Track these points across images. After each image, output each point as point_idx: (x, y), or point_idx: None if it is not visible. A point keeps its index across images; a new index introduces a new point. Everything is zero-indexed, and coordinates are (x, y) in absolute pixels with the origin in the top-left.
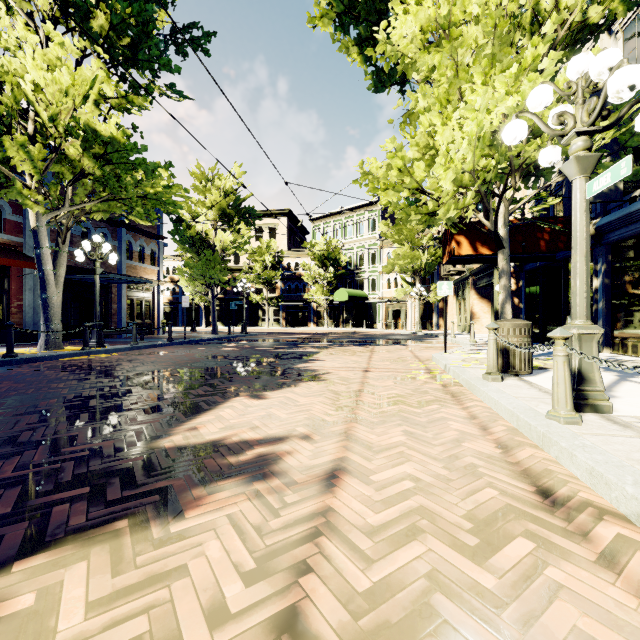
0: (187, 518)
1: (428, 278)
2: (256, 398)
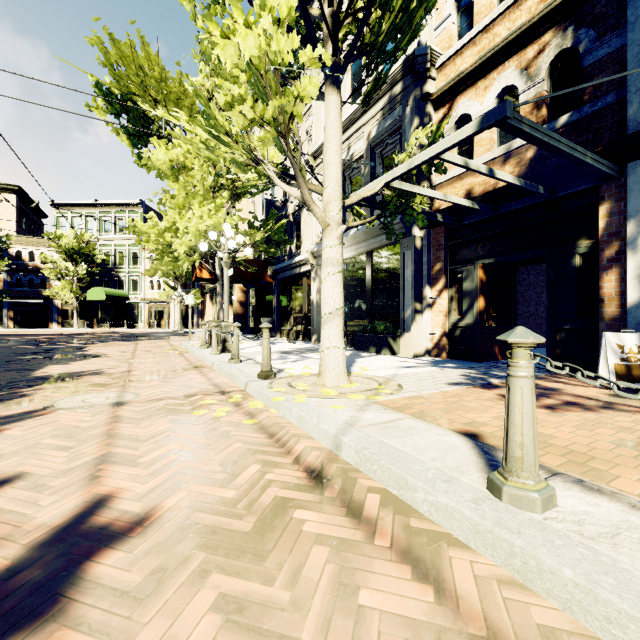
0: (81, 379)
1: (190, 283)
2: (66, 364)
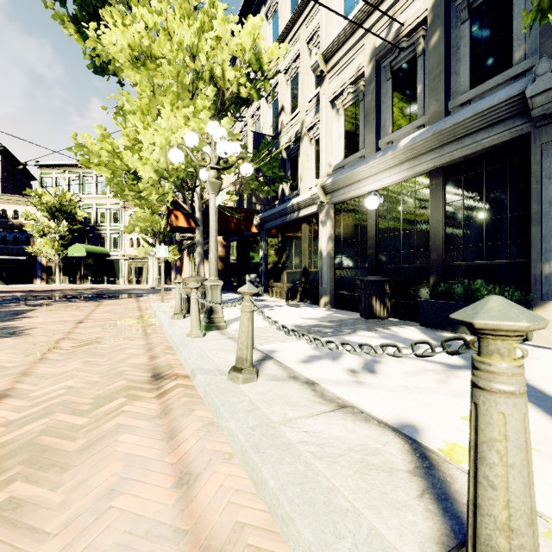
0: None
1: (168, 240)
2: None
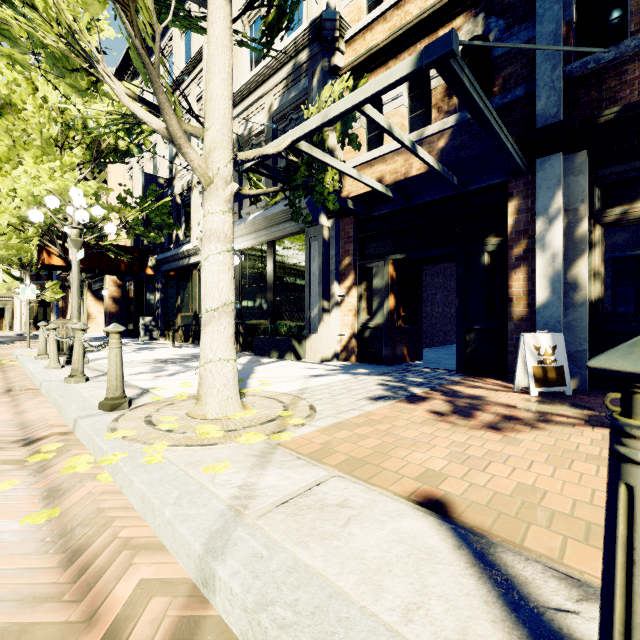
0: None
1: (45, 274)
2: None
